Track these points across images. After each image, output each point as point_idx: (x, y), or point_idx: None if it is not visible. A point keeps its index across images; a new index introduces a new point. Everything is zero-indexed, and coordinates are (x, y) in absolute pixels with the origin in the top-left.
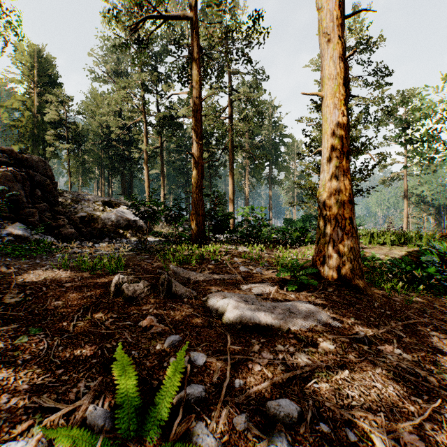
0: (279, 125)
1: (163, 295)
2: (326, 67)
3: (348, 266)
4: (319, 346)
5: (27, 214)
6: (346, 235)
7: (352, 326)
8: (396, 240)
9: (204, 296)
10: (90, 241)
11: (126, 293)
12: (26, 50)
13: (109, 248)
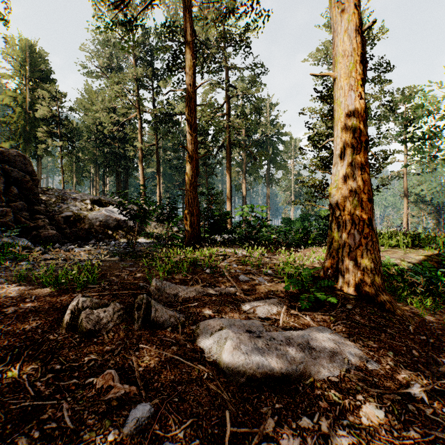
0: (277, 123)
1: (138, 324)
2: (340, 43)
3: (368, 276)
4: (362, 412)
5: (0, 213)
6: (364, 238)
7: (395, 368)
8: (409, 242)
9: (195, 323)
10: (74, 243)
11: (83, 326)
12: (17, 45)
13: (91, 253)
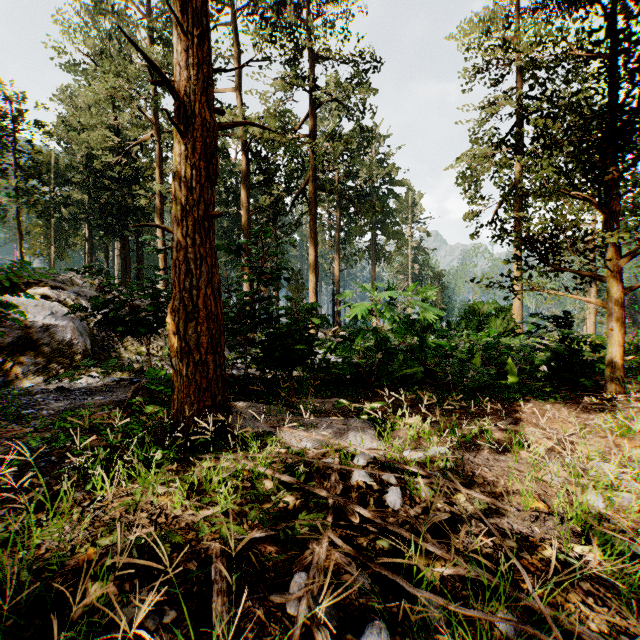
0: (389, 164)
1: None
2: None
3: None
4: None
5: None
6: None
7: None
8: None
9: None
10: None
11: None
12: None
13: None
